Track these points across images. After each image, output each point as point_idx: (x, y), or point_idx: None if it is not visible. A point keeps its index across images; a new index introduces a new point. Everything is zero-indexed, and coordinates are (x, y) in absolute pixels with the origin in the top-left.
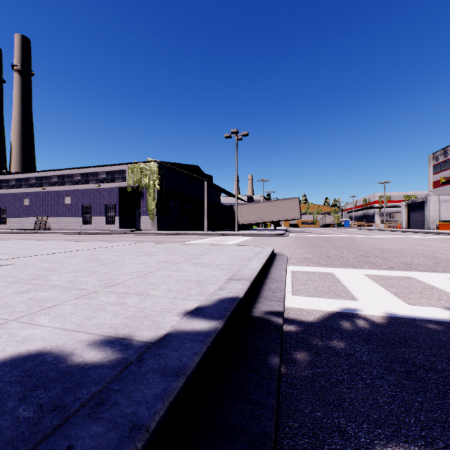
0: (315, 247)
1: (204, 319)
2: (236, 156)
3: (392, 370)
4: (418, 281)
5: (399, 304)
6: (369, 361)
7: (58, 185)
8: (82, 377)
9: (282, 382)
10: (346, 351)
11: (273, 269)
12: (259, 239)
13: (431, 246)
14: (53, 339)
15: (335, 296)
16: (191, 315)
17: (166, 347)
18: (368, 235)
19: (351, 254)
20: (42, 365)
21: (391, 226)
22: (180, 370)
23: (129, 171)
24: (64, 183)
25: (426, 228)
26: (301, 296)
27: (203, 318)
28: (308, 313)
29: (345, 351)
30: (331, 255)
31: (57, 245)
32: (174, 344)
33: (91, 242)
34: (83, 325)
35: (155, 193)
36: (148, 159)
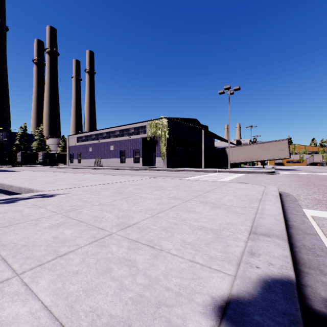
0: (319, 187)
1: None
2: (228, 107)
3: None
4: None
5: None
6: None
7: (107, 138)
8: None
9: None
10: None
11: (289, 213)
12: (252, 176)
13: None
14: None
15: None
16: (230, 326)
17: None
18: None
19: None
20: None
21: None
22: None
23: (148, 126)
24: (110, 137)
25: None
26: None
27: None
28: None
29: None
30: None
31: (101, 178)
32: None
33: (122, 176)
34: (75, 310)
35: (165, 140)
36: (161, 116)
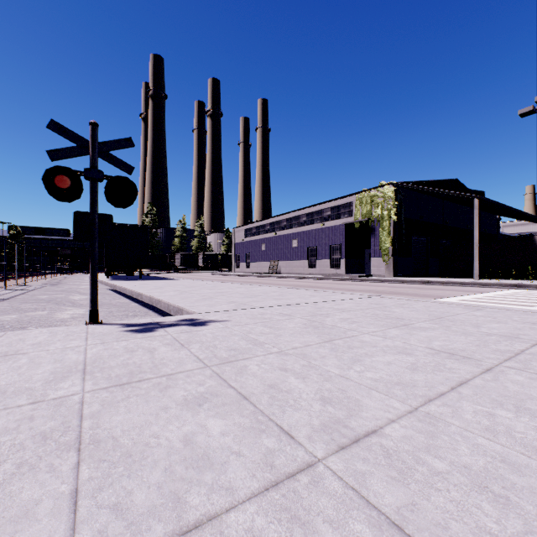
0: None
1: None
2: None
3: None
4: None
5: None
6: None
7: (287, 228)
8: None
9: None
10: None
11: None
12: None
13: None
14: None
15: None
16: None
17: None
18: None
19: None
20: None
21: None
22: None
23: (356, 202)
24: (291, 226)
25: None
26: None
27: None
28: None
29: None
30: None
31: (279, 293)
32: None
33: (314, 291)
34: None
35: (390, 226)
36: (381, 182)
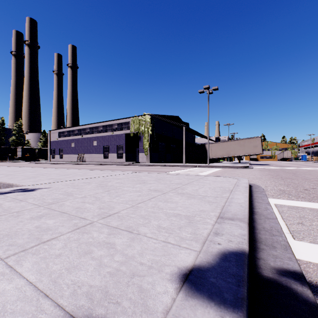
0: (285, 179)
1: (212, 303)
2: (208, 106)
3: None
4: None
5: None
6: None
7: (90, 133)
8: None
9: None
10: None
11: (256, 202)
12: (228, 170)
13: None
14: (13, 311)
15: None
16: (190, 287)
17: None
18: None
19: None
20: None
21: None
22: None
23: (131, 122)
24: (93, 132)
25: None
26: (307, 242)
27: (209, 301)
28: None
29: None
30: (308, 188)
31: (84, 172)
32: None
33: (105, 171)
34: (58, 284)
35: (148, 136)
36: (144, 113)
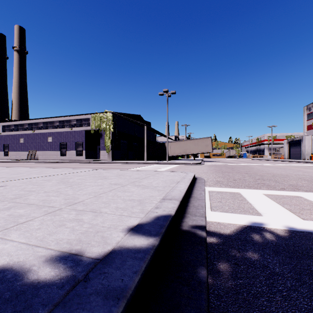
0: (224, 173)
1: (144, 236)
2: (167, 108)
3: (303, 282)
4: (305, 200)
5: (295, 219)
6: (281, 273)
7: (43, 129)
8: (33, 297)
9: (210, 293)
10: (260, 262)
11: (195, 190)
12: (183, 166)
13: (308, 172)
14: (17, 254)
15: (244, 212)
16: (133, 232)
17: (110, 265)
18: (261, 164)
19: (251, 178)
20: (1, 283)
21: (277, 157)
22: (121, 292)
23: (92, 119)
24: (47, 128)
25: (302, 159)
26: (218, 211)
27: (143, 235)
28: (225, 227)
29: (260, 263)
30: (236, 179)
31: (40, 171)
32: (117, 262)
33: (64, 169)
34: (44, 241)
35: (110, 134)
36: (105, 110)
